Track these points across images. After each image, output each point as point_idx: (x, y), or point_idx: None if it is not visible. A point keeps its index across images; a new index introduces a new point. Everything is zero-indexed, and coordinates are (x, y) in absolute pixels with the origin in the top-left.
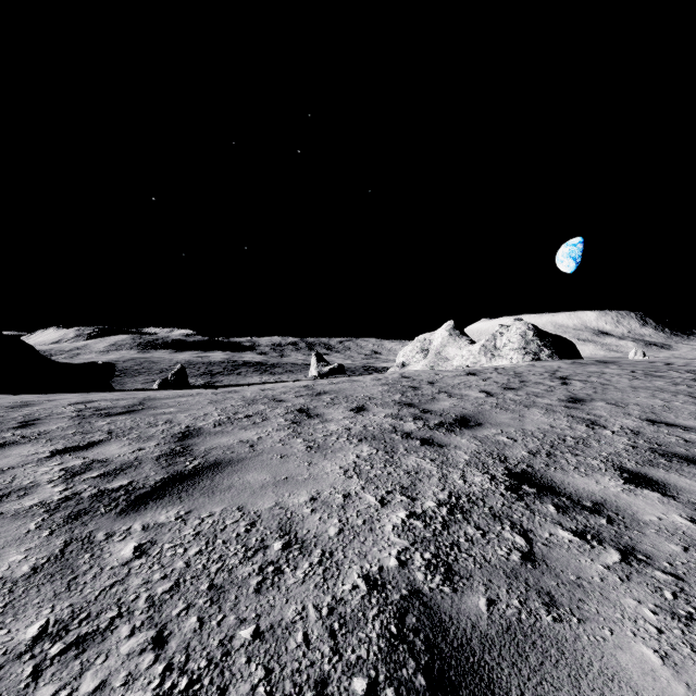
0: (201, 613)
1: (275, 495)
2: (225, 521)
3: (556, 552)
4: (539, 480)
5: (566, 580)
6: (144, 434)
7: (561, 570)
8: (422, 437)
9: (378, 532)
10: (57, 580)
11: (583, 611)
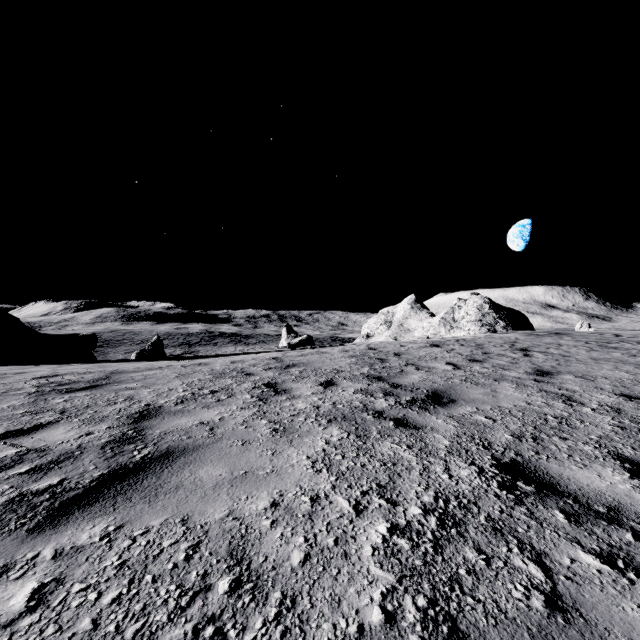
0: None
1: (230, 498)
2: (162, 542)
3: (588, 593)
4: (534, 473)
5: None
6: (98, 414)
7: (605, 628)
8: (395, 417)
9: (355, 558)
10: None
11: None
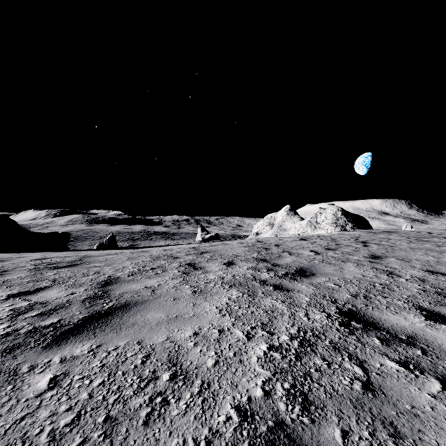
0: None
1: (167, 330)
2: (126, 354)
3: (389, 382)
4: (363, 317)
5: (403, 409)
6: (77, 282)
7: (397, 399)
8: (274, 284)
9: (246, 363)
10: None
11: (425, 443)
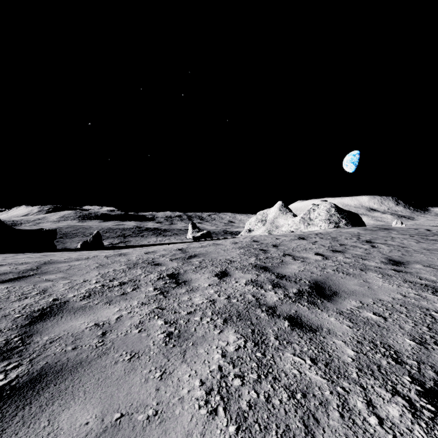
0: None
1: None
2: None
3: None
4: None
5: None
6: None
7: None
8: (288, 314)
9: None
10: None
11: None
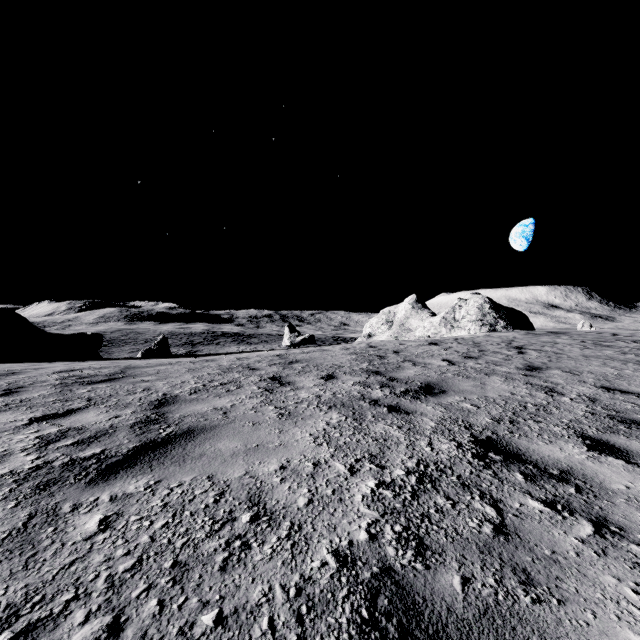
0: (162, 595)
1: (246, 463)
2: (194, 491)
3: (528, 524)
4: (505, 447)
5: (540, 555)
6: (121, 401)
7: (535, 544)
8: (389, 404)
9: (348, 502)
10: (15, 557)
11: (562, 591)
